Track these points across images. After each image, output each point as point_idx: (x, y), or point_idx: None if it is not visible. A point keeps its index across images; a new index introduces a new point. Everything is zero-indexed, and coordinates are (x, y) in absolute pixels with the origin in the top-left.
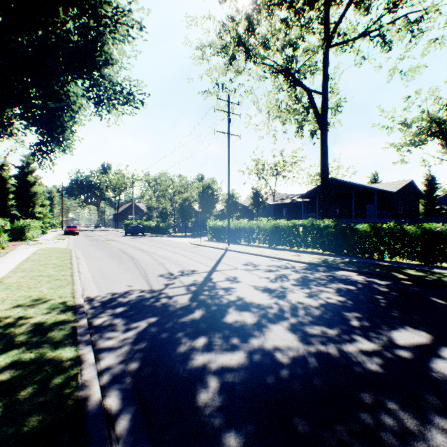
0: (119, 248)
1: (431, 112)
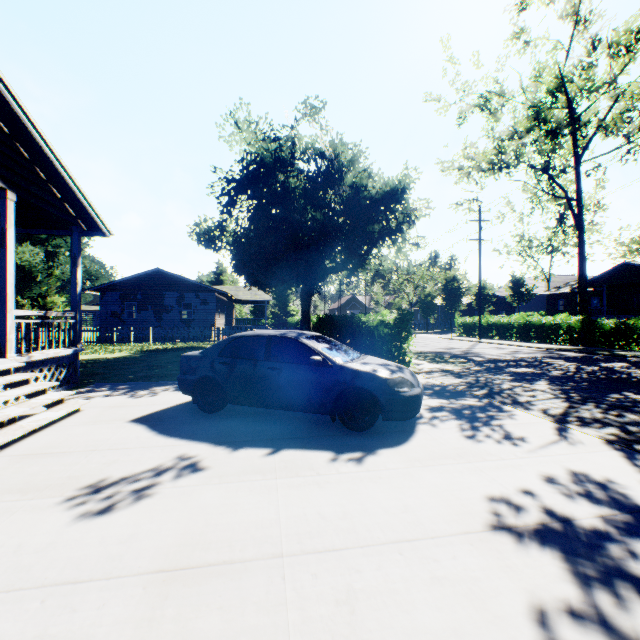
0: None
1: None
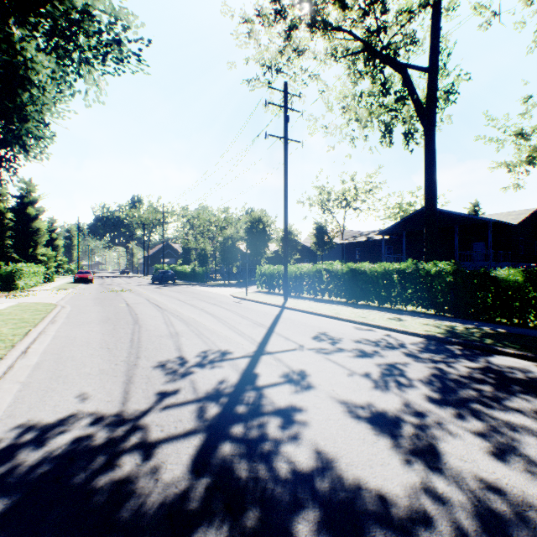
0: (128, 303)
1: None
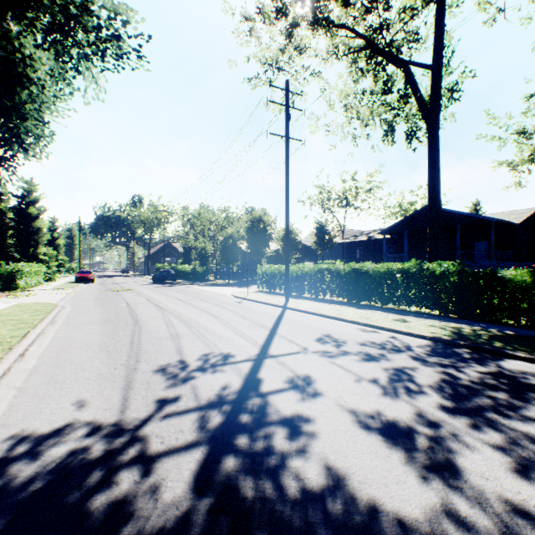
0: (129, 303)
1: None
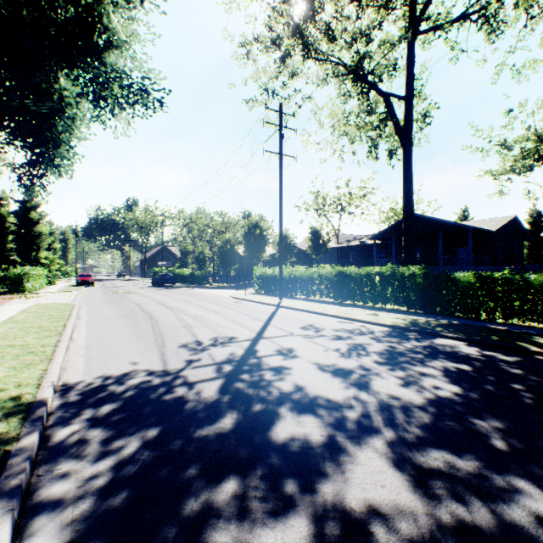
0: (138, 303)
1: (540, 130)
